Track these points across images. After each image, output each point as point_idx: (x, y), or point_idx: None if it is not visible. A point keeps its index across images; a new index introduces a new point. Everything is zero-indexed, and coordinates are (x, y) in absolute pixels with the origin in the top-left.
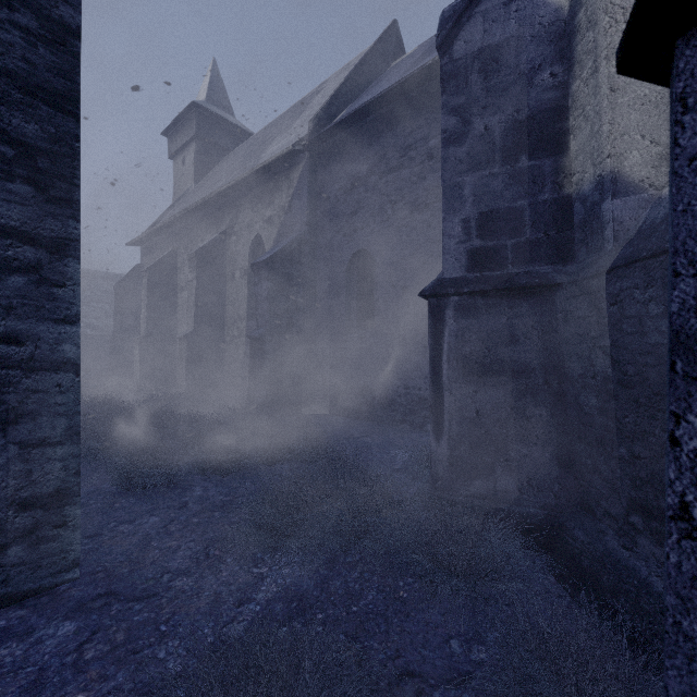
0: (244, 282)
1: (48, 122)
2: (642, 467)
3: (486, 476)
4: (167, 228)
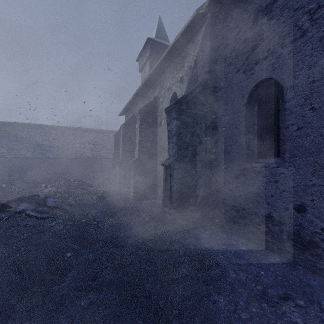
0: (166, 126)
1: None
2: None
3: None
4: (132, 103)
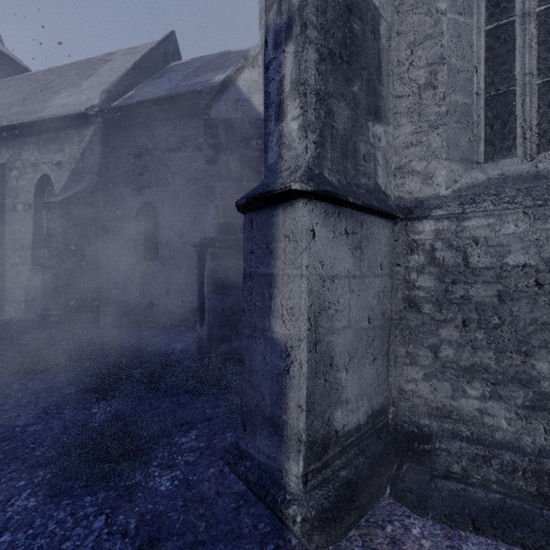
0: (29, 215)
1: None
2: None
3: (227, 342)
4: None
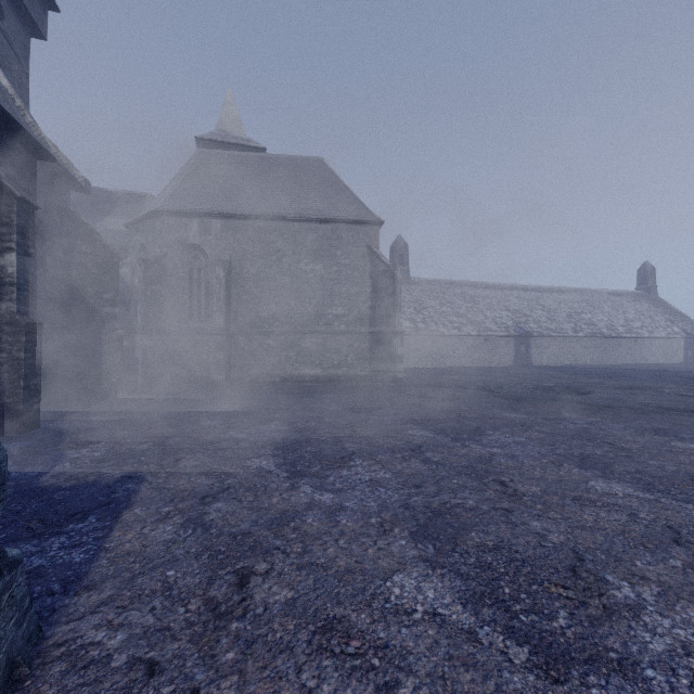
0: None
1: None
2: None
3: None
4: None
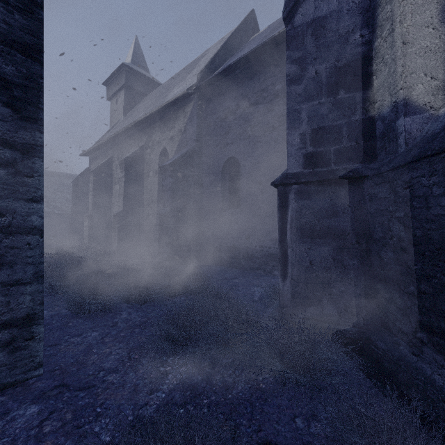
0: (155, 179)
1: (21, 65)
2: (426, 300)
3: (316, 305)
4: (105, 144)
